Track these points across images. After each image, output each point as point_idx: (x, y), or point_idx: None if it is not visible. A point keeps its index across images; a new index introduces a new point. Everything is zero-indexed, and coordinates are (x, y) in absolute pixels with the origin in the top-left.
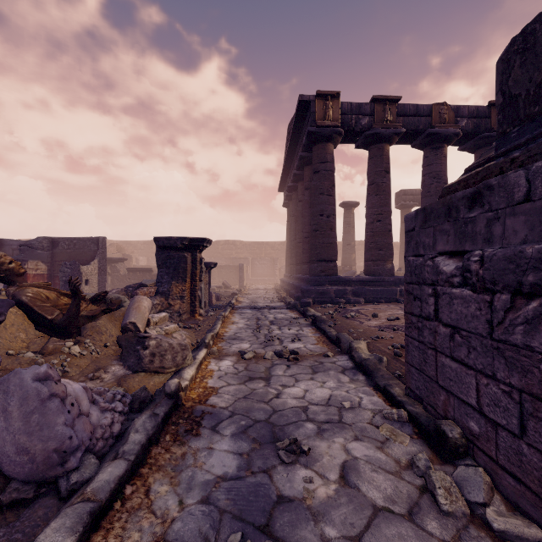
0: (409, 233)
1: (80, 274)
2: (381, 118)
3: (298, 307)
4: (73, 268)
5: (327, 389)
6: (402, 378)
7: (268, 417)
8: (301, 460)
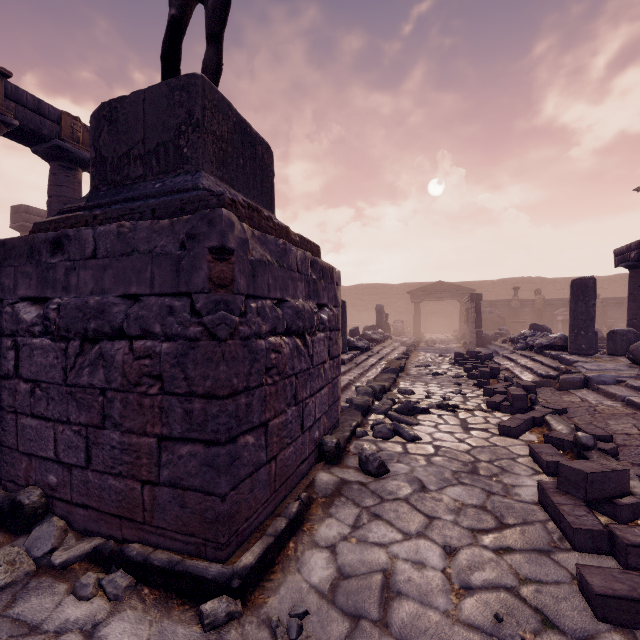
0: None
1: None
2: None
3: None
4: None
5: None
6: None
7: None
8: None
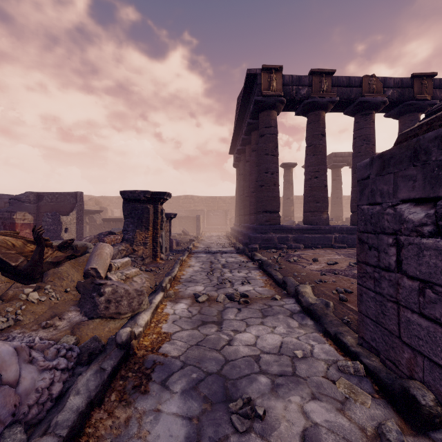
0: (362, 181)
1: (61, 223)
2: (318, 88)
3: (246, 252)
4: (54, 218)
5: (277, 336)
6: (351, 325)
7: (219, 369)
8: (256, 427)
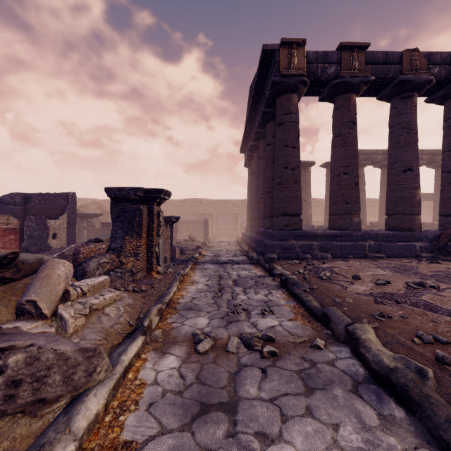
0: None
1: (47, 228)
2: (348, 66)
3: (262, 263)
4: (38, 222)
5: None
6: None
7: None
8: None
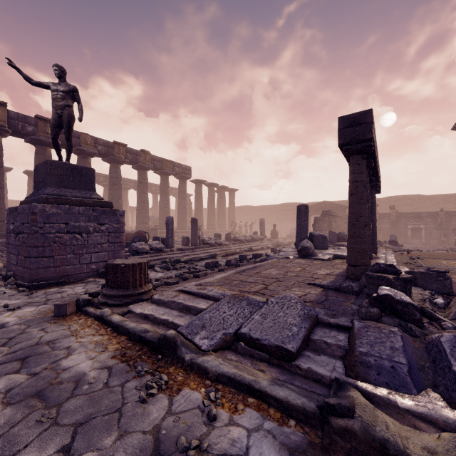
0: (7, 215)
1: None
2: (44, 130)
3: None
4: None
5: None
6: None
7: None
8: None
